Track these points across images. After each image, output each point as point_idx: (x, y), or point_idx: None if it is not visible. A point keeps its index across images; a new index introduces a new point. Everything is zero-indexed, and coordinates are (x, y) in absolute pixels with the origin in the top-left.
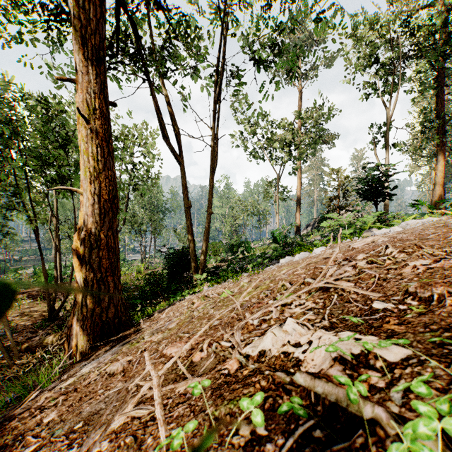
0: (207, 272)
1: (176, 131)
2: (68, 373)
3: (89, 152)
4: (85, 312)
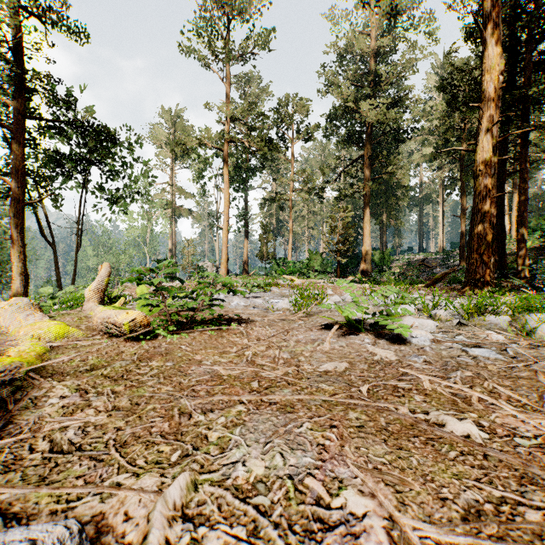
0: None
1: (50, 229)
2: None
3: (20, 266)
4: None
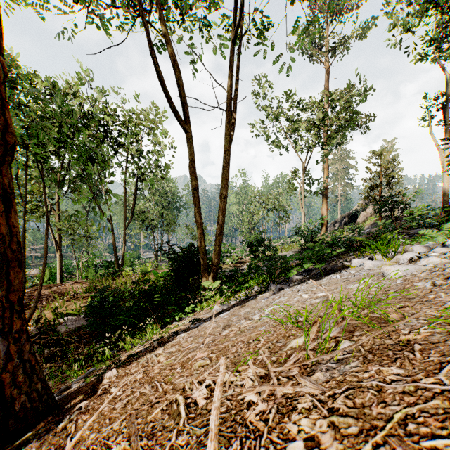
0: (222, 276)
1: (180, 85)
2: None
3: None
4: None
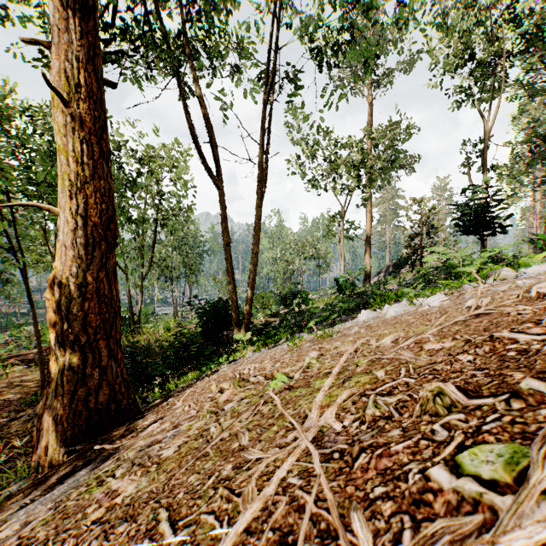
0: (253, 330)
1: (212, 143)
2: (3, 512)
3: (68, 151)
4: (61, 396)
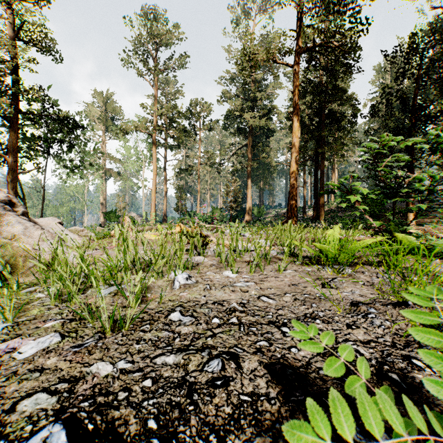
0: None
1: (22, 188)
2: None
3: None
4: None
